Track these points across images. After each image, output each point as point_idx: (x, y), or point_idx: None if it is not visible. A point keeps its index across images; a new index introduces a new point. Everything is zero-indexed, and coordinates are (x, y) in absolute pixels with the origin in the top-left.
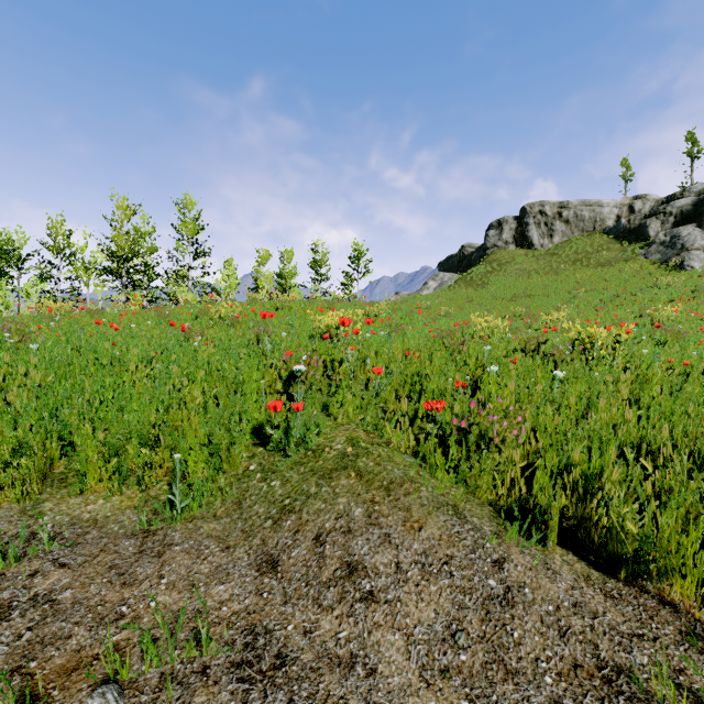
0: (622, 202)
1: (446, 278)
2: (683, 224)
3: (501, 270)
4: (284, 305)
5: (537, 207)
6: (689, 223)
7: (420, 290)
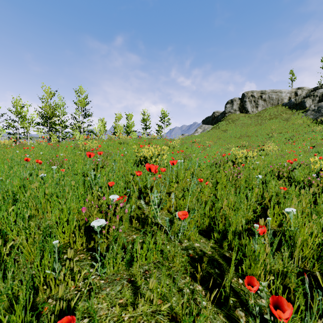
0: (291, 91)
1: (206, 127)
2: None
3: (233, 123)
4: (124, 141)
5: (250, 93)
6: None
7: (194, 133)
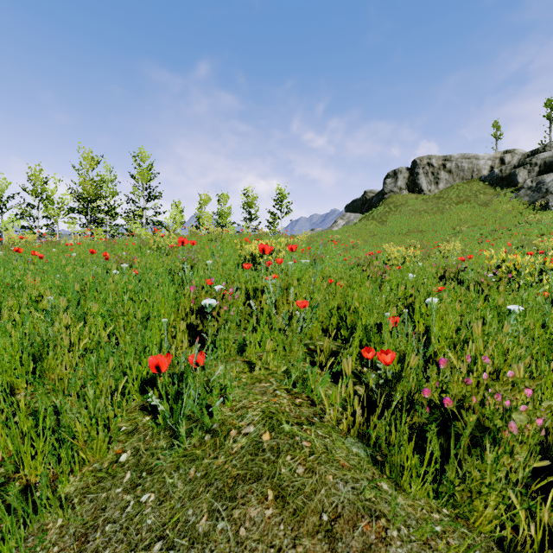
0: (494, 156)
1: (351, 217)
2: (546, 173)
3: (396, 210)
4: (217, 237)
5: (425, 160)
6: (551, 172)
7: (331, 227)
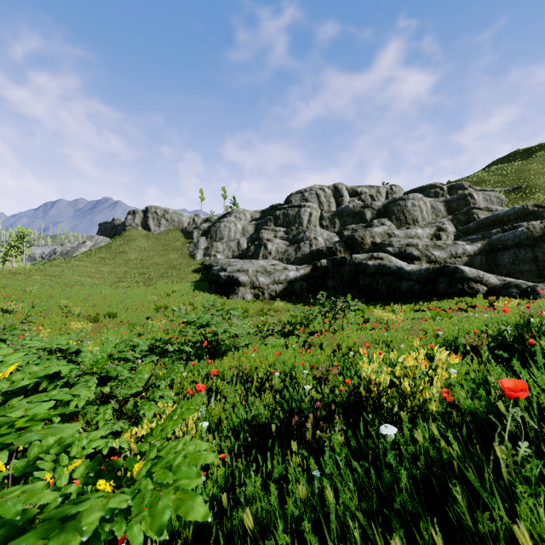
0: (191, 216)
1: (99, 240)
2: (204, 235)
3: (128, 244)
4: None
5: (154, 209)
6: (206, 235)
7: (80, 247)
